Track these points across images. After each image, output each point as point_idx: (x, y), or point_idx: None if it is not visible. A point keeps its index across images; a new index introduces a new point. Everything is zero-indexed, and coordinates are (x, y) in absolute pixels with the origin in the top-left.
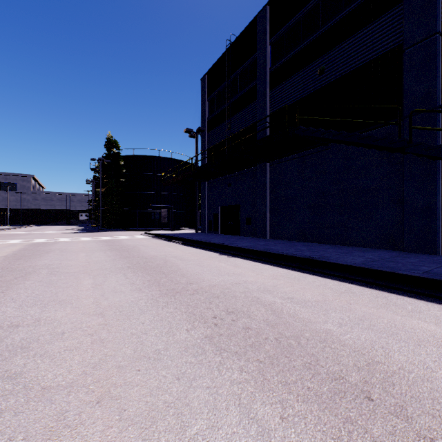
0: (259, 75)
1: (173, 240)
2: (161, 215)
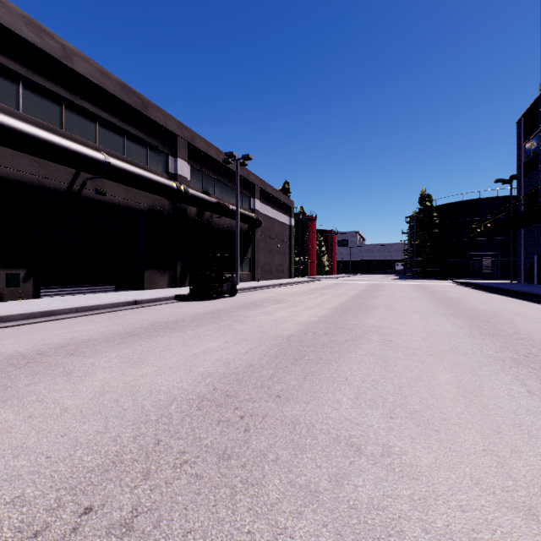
0: None
1: (468, 286)
2: (482, 264)
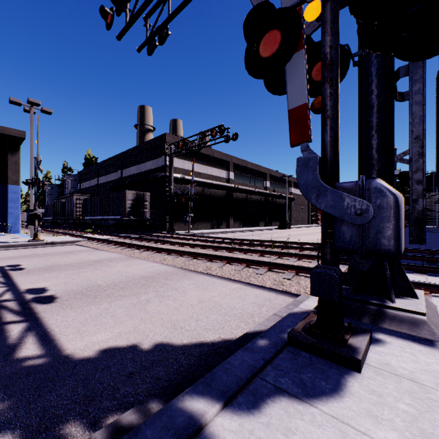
0: None
1: None
2: None
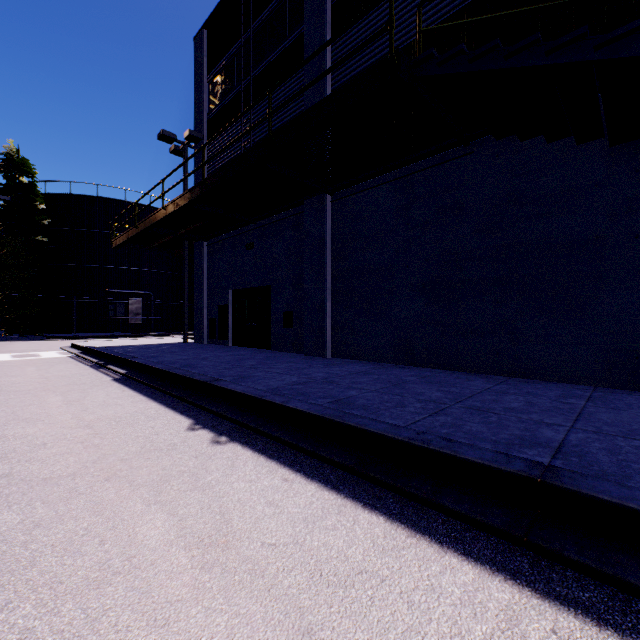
0: (310, 9)
1: (107, 365)
2: (130, 310)
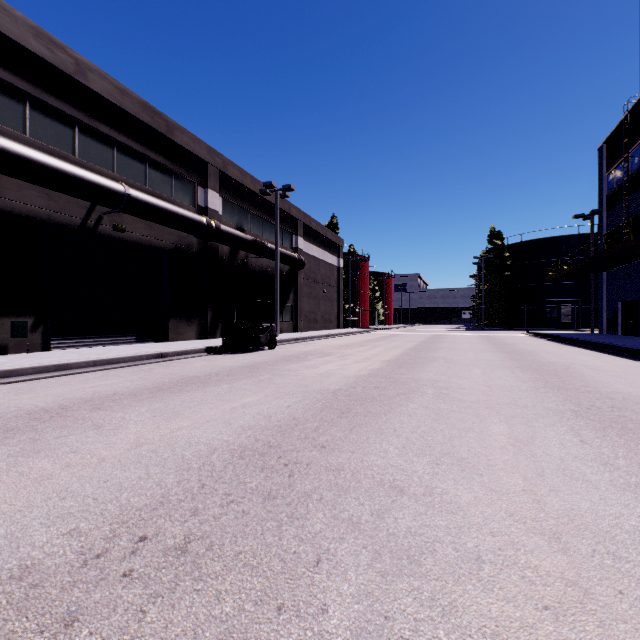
0: None
1: (543, 337)
2: (561, 312)
